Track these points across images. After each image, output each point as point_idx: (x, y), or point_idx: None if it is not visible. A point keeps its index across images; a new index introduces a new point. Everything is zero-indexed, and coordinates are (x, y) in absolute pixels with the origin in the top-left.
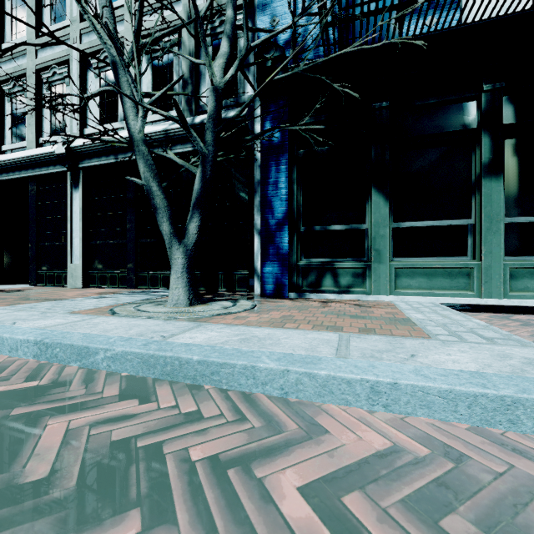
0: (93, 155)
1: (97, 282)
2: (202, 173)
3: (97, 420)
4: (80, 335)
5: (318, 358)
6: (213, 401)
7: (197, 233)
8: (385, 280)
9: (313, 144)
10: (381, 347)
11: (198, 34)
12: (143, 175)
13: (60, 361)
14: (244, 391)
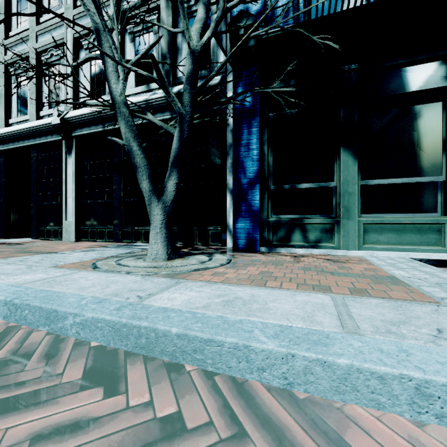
0: (84, 125)
1: (87, 236)
2: (179, 132)
3: (42, 429)
4: (53, 294)
5: (324, 334)
6: (197, 394)
7: (175, 190)
8: (354, 236)
9: (284, 106)
10: (391, 316)
11: (175, 13)
12: (124, 136)
13: (29, 324)
14: (235, 376)
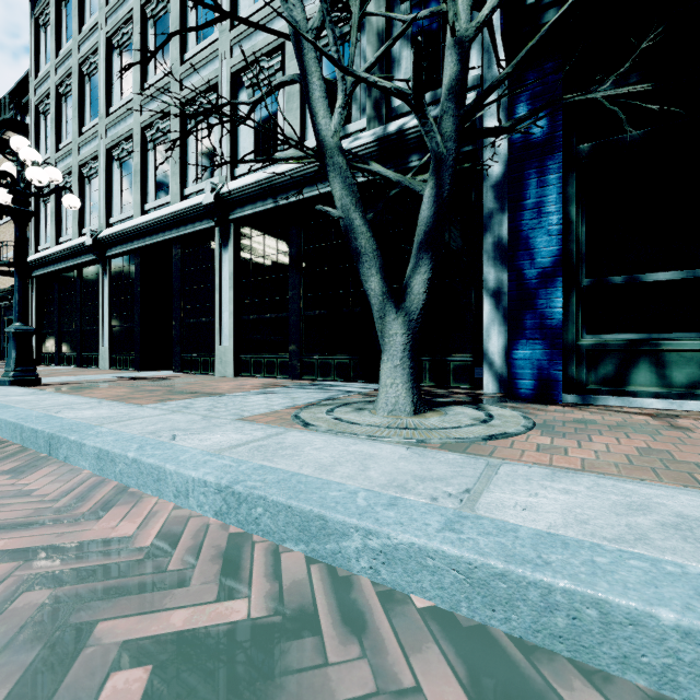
0: (247, 201)
1: (250, 370)
2: (435, 189)
3: None
4: (289, 477)
5: None
6: None
7: (425, 291)
8: None
9: (624, 124)
10: None
11: (389, 3)
12: (339, 203)
13: (264, 534)
14: None
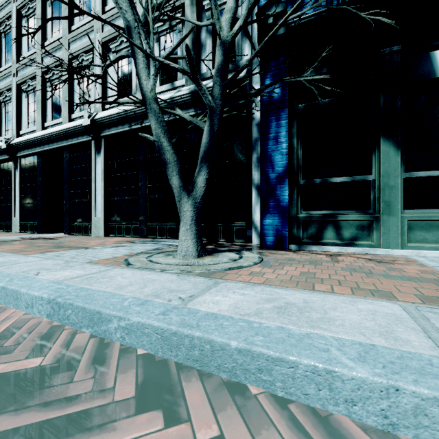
0: (112, 125)
1: (115, 232)
2: (210, 126)
3: None
4: (94, 293)
5: (425, 359)
6: (275, 430)
7: (204, 186)
8: (396, 233)
9: (317, 96)
10: None
11: (199, 10)
12: (154, 132)
13: (72, 325)
14: (314, 406)
